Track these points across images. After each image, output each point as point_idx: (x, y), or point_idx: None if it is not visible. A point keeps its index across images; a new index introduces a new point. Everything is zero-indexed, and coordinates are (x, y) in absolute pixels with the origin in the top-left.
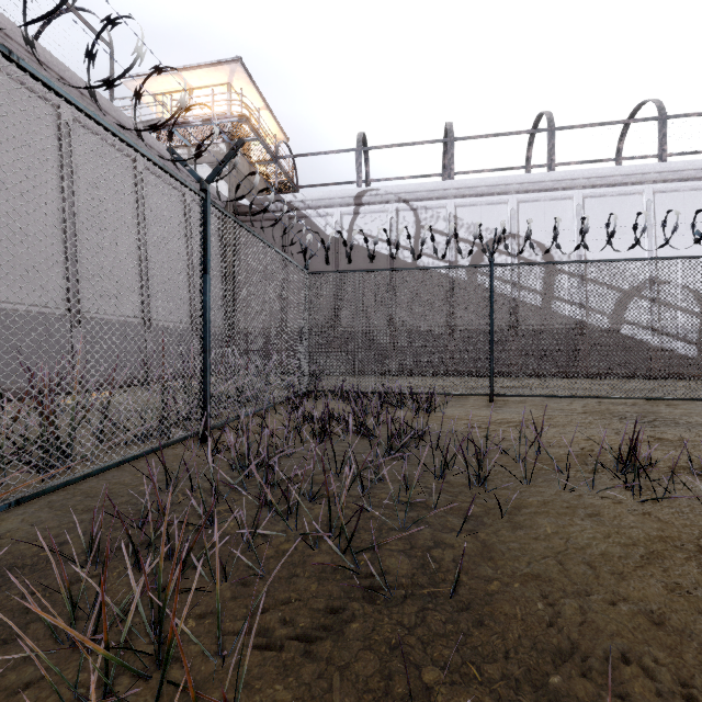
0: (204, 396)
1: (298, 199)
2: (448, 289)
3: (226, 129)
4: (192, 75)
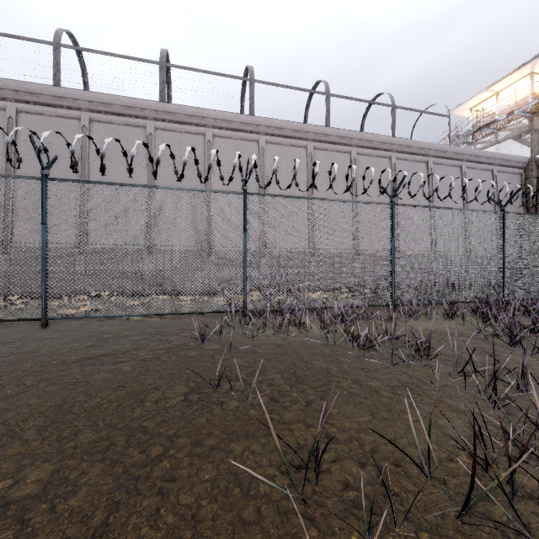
0: (502, 287)
1: None
2: None
3: (527, 108)
4: (498, 85)
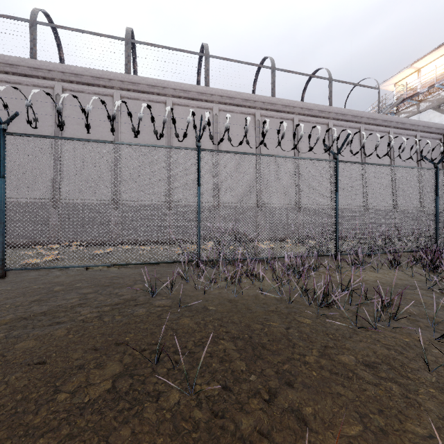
0: (435, 238)
1: None
2: None
3: None
4: (420, 62)
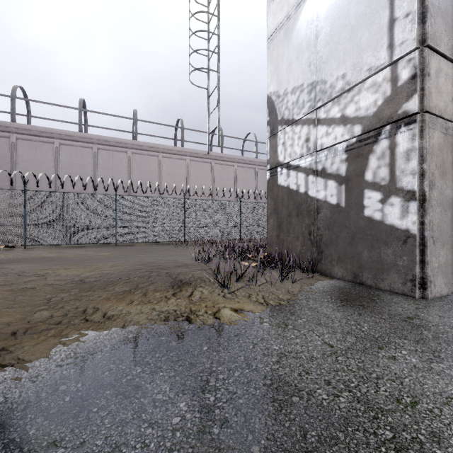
0: None
1: None
2: None
3: None
4: None
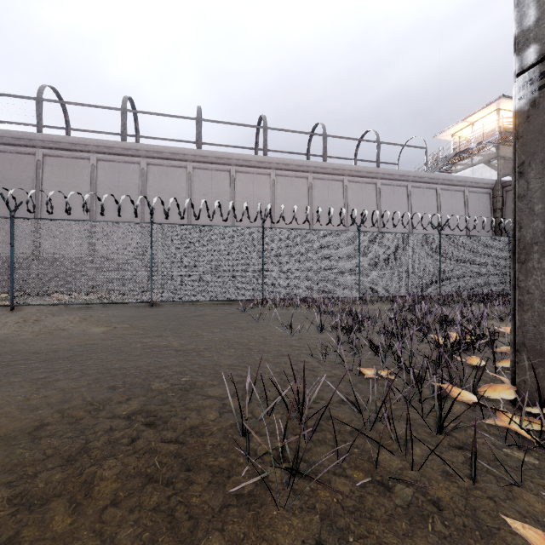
0: (439, 286)
1: None
2: None
3: (495, 138)
4: (472, 117)
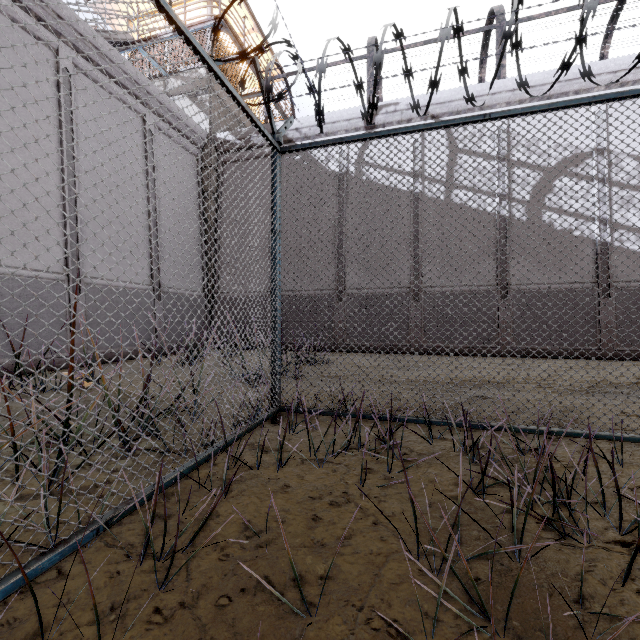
0: None
1: (292, 126)
2: (497, 232)
3: (206, 50)
4: None
